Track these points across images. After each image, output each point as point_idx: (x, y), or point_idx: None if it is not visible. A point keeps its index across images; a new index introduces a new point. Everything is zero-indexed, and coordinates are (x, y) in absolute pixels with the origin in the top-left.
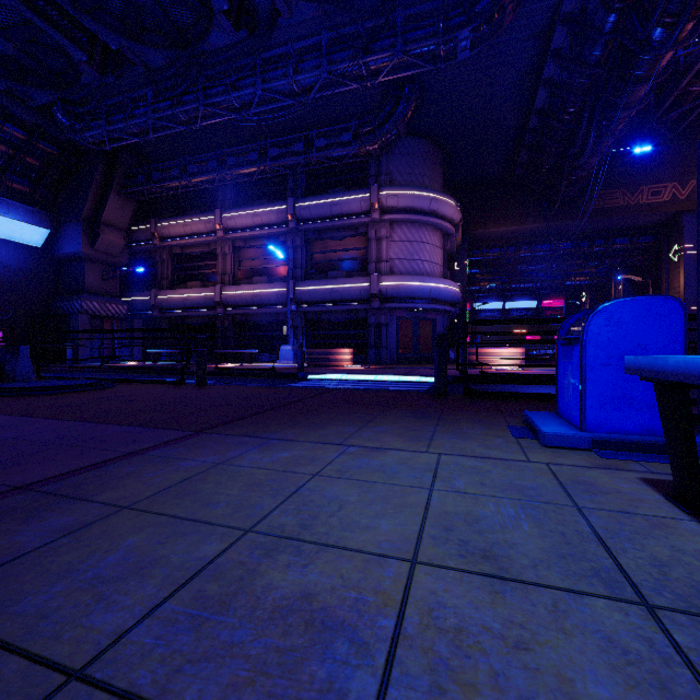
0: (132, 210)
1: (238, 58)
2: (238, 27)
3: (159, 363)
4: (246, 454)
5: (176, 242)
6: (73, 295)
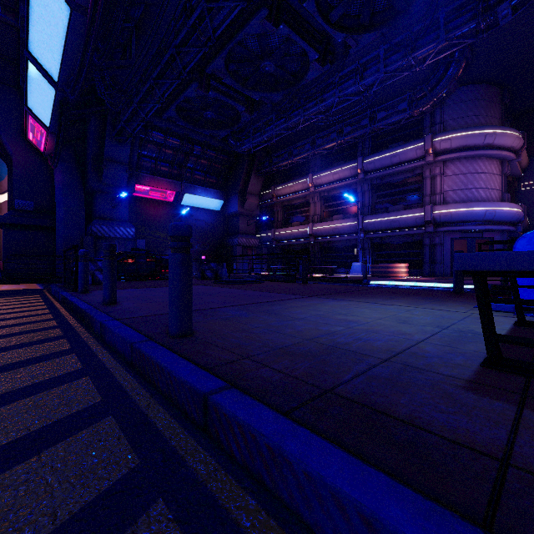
0: (262, 183)
1: (324, 78)
2: (324, 64)
3: None
4: (330, 302)
5: (285, 198)
6: (234, 235)
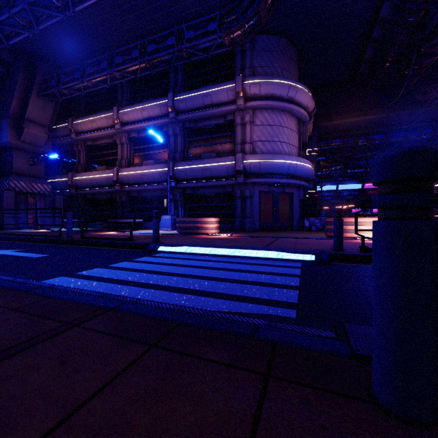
0: (52, 110)
1: None
2: None
3: (65, 230)
4: None
5: (87, 135)
6: (4, 176)
